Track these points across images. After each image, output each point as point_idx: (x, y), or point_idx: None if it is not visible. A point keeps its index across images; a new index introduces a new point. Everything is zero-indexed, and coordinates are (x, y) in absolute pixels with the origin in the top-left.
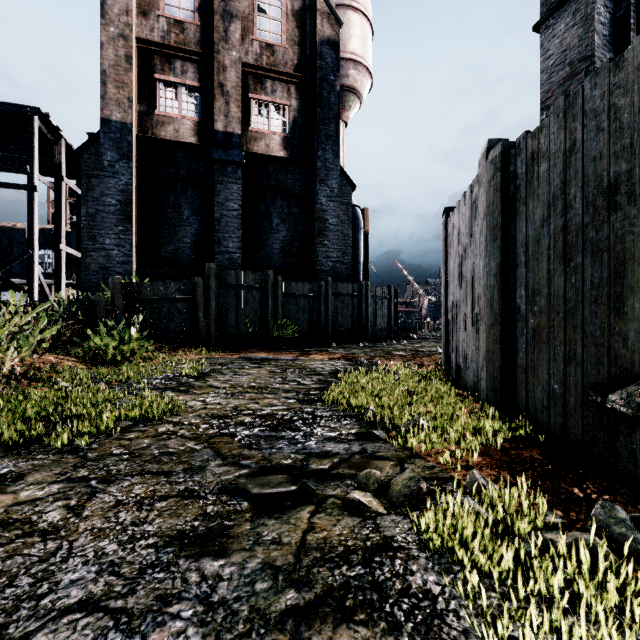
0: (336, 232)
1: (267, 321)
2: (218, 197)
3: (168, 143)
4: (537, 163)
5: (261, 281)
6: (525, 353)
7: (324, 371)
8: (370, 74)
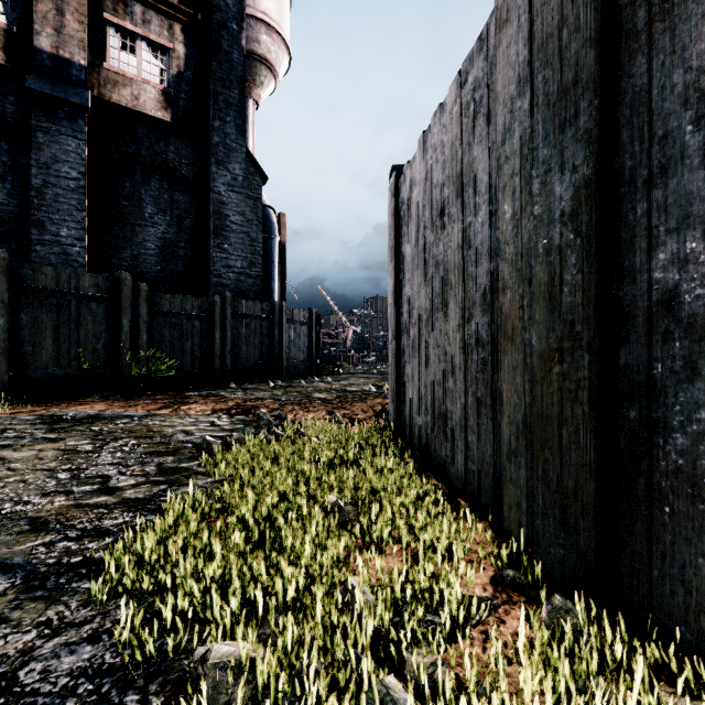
0: (240, 234)
1: (119, 352)
2: (39, 153)
3: None
4: None
5: (109, 288)
6: None
7: (186, 441)
8: (287, 48)
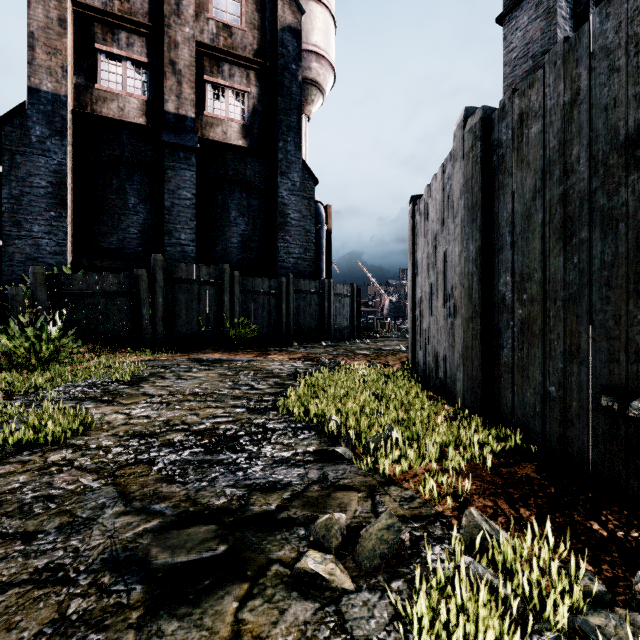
0: (298, 227)
1: (222, 319)
2: (169, 184)
3: (111, 122)
4: (527, 125)
5: (216, 276)
6: (511, 349)
7: (282, 373)
8: (333, 69)
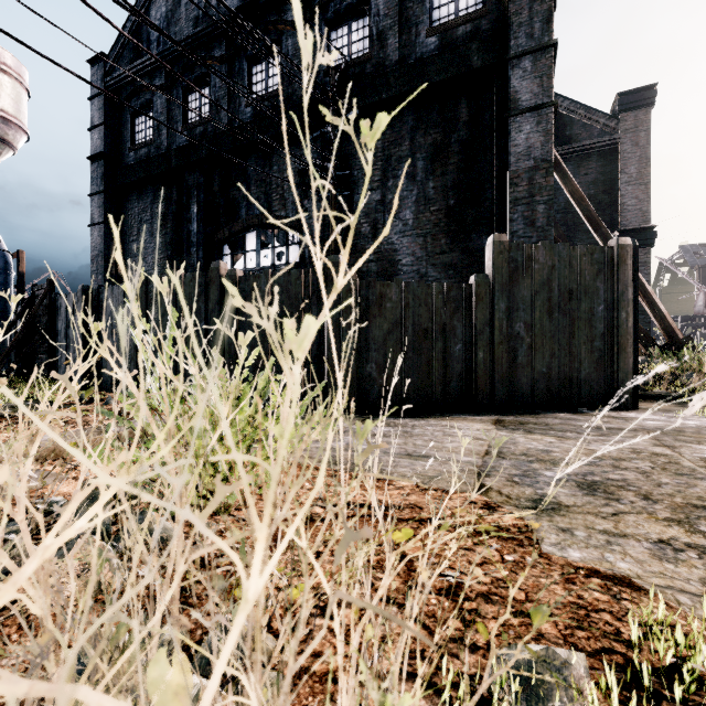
0: None
1: None
2: None
3: None
4: None
5: None
6: None
7: None
8: (26, 132)
